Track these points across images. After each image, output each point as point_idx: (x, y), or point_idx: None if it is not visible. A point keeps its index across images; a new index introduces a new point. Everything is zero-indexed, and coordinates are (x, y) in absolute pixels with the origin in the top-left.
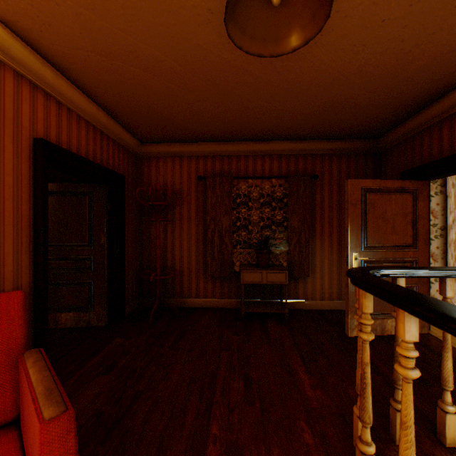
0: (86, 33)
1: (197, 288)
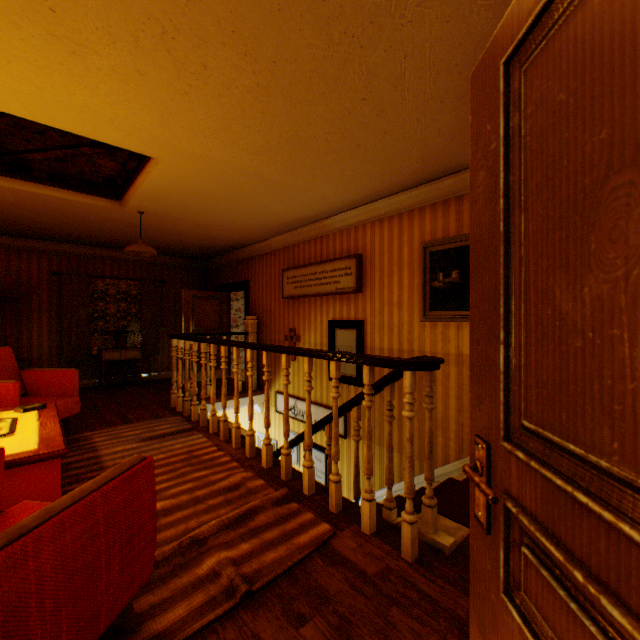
0: (15, 203)
1: None
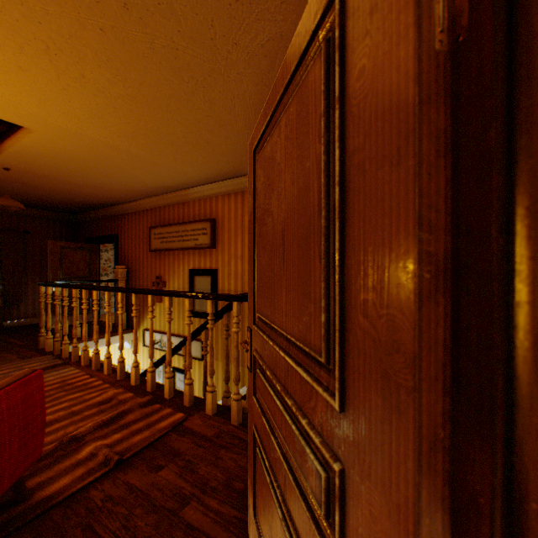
0: None
1: None
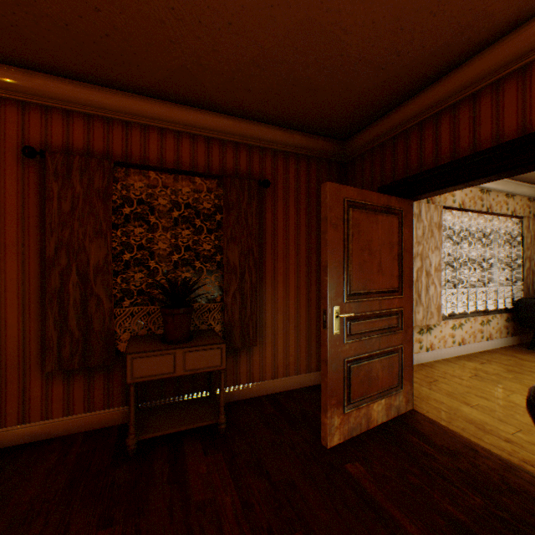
0: None
1: (24, 400)
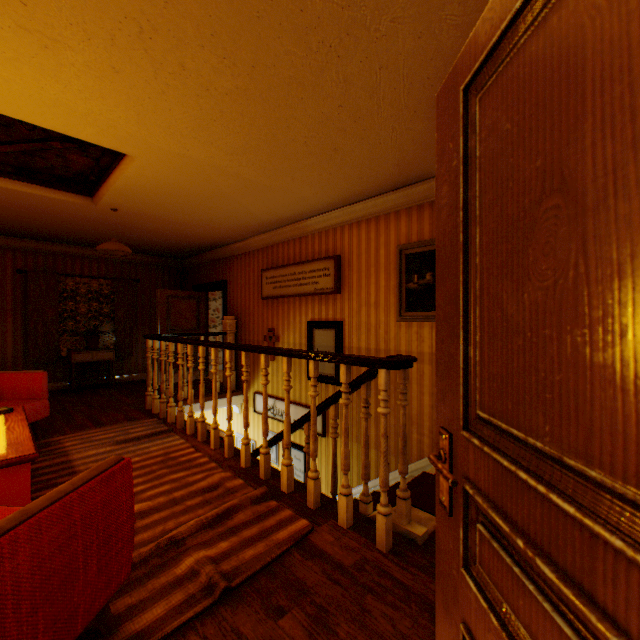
0: None
1: None
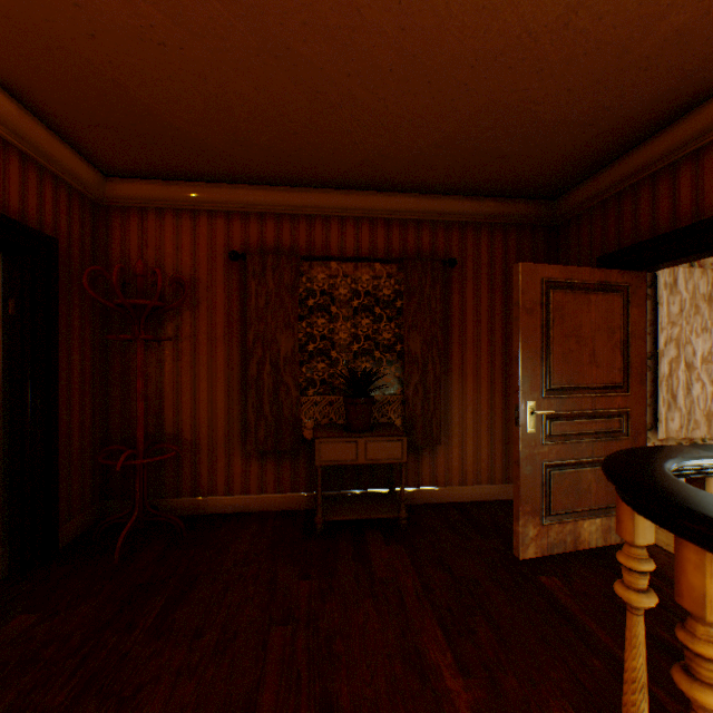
0: None
1: (229, 474)
